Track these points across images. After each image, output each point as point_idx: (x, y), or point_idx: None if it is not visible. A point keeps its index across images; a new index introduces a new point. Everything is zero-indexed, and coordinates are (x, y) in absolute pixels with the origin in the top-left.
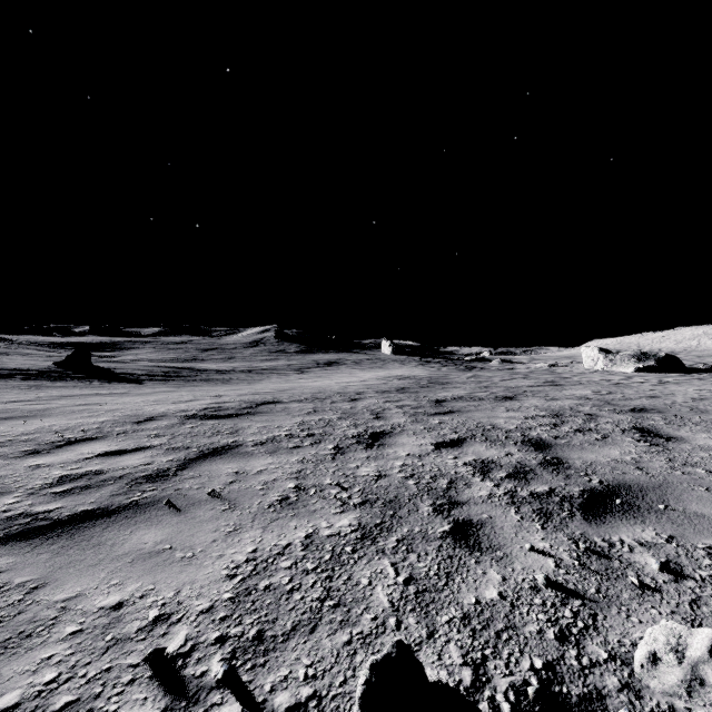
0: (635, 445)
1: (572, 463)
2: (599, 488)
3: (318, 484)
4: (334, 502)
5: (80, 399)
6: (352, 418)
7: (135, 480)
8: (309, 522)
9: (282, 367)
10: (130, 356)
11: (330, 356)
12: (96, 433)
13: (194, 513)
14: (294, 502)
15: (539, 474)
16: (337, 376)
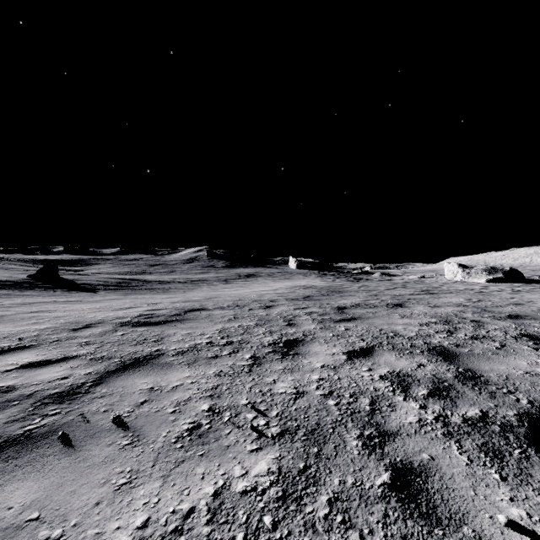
0: (537, 354)
1: (487, 376)
2: (534, 412)
3: (234, 405)
4: (250, 432)
5: (37, 307)
6: (267, 325)
7: (42, 399)
8: (220, 466)
9: (211, 279)
10: (94, 270)
11: (249, 270)
12: (31, 341)
13: (88, 451)
14: (205, 432)
15: (461, 391)
16: (254, 286)
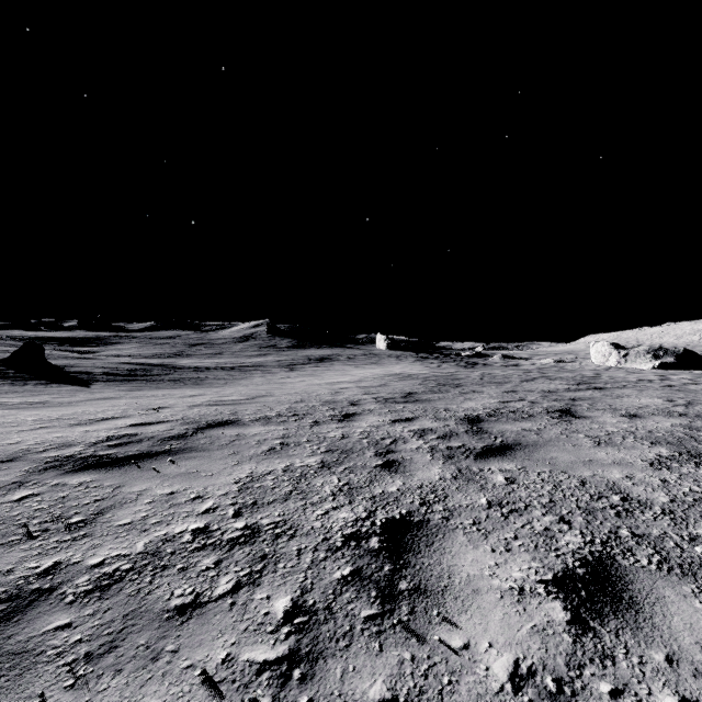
0: None
1: None
2: None
3: None
4: None
5: None
6: (342, 467)
7: None
8: None
9: (270, 363)
10: (112, 351)
11: (323, 351)
12: None
13: None
14: None
15: None
16: (329, 374)
